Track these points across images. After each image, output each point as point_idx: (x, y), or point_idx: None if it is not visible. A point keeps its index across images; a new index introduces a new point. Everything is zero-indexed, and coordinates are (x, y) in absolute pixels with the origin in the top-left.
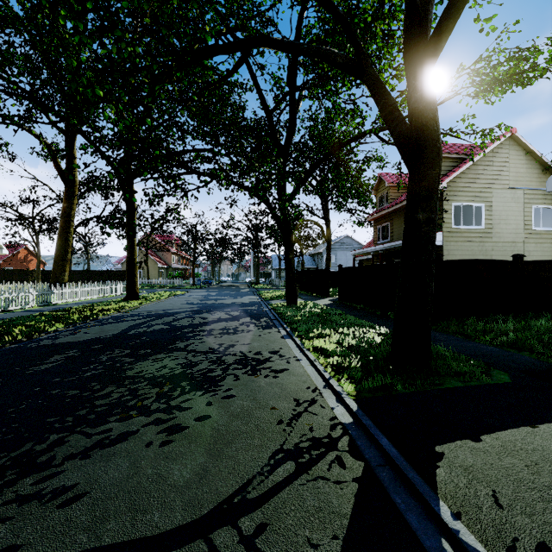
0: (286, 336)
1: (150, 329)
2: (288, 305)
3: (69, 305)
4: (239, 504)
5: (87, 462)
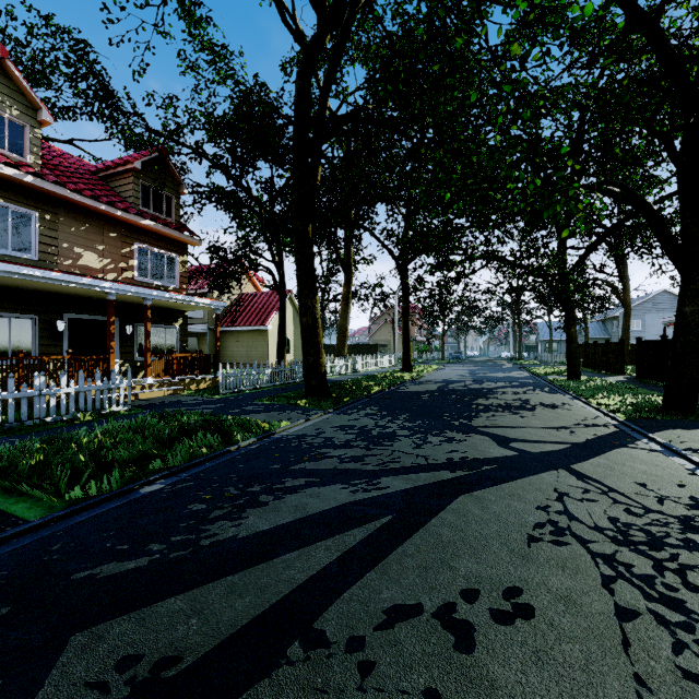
0: (572, 398)
1: (456, 389)
2: (569, 380)
3: (370, 373)
4: (563, 427)
5: (496, 418)
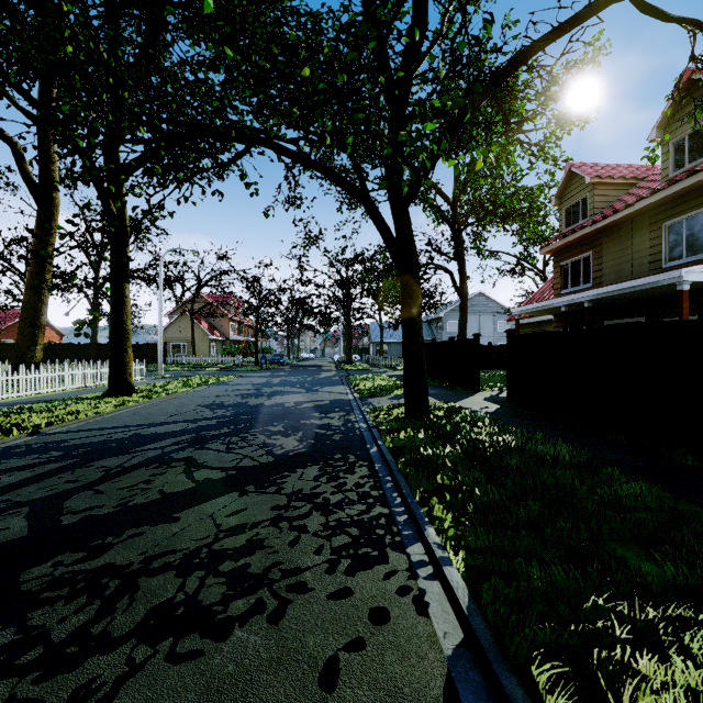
0: (476, 693)
1: None
2: (410, 416)
3: None
4: None
5: None
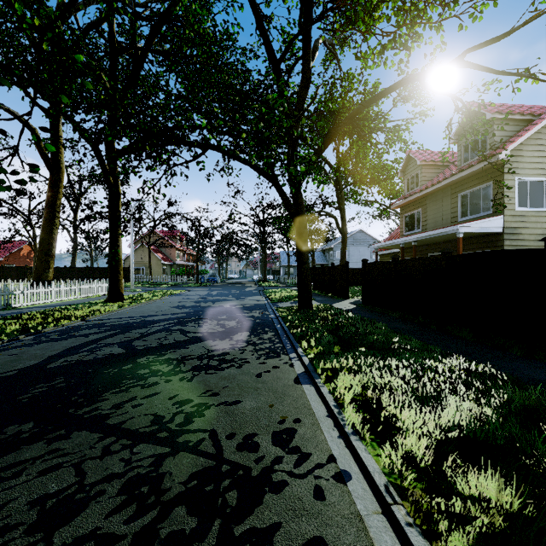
0: (304, 378)
1: (90, 357)
2: (301, 311)
3: (30, 309)
4: None
5: None
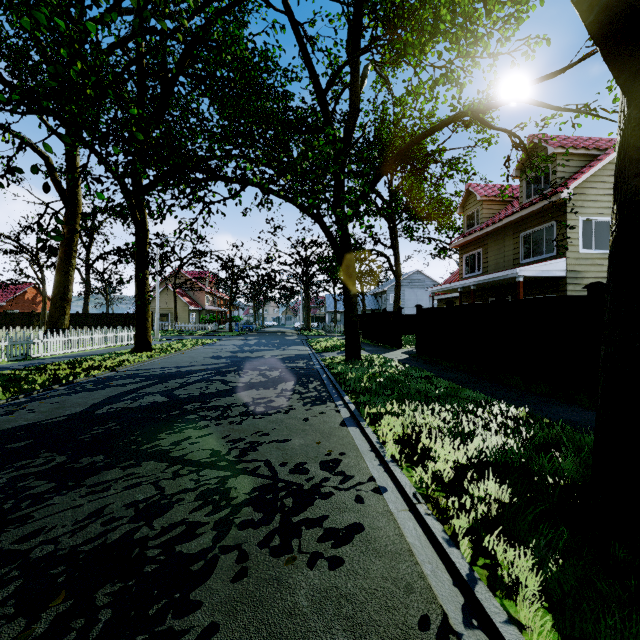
0: (350, 422)
1: (134, 404)
2: (348, 361)
3: (52, 360)
4: None
5: None
